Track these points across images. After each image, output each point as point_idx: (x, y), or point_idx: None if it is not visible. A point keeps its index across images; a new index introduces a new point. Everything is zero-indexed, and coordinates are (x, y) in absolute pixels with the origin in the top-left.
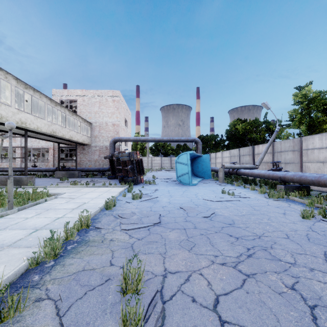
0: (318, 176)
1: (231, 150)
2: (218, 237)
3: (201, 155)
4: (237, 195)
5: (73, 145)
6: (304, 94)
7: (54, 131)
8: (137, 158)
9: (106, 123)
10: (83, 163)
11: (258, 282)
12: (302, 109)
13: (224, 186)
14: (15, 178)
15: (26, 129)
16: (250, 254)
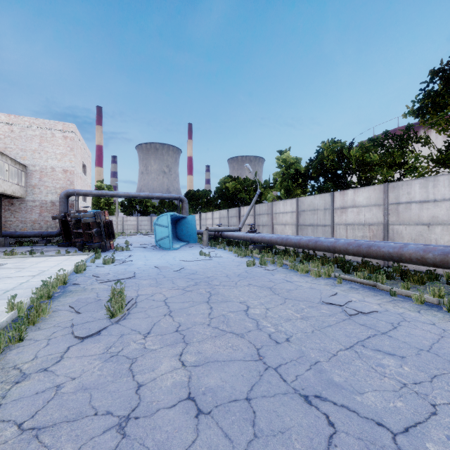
0: (271, 236)
1: (221, 211)
2: (180, 280)
3: (186, 216)
4: (212, 256)
5: None
6: (285, 159)
7: None
8: (105, 219)
9: (52, 168)
10: (10, 225)
11: (192, 292)
12: (283, 173)
13: (206, 249)
14: None
15: None
16: (196, 284)
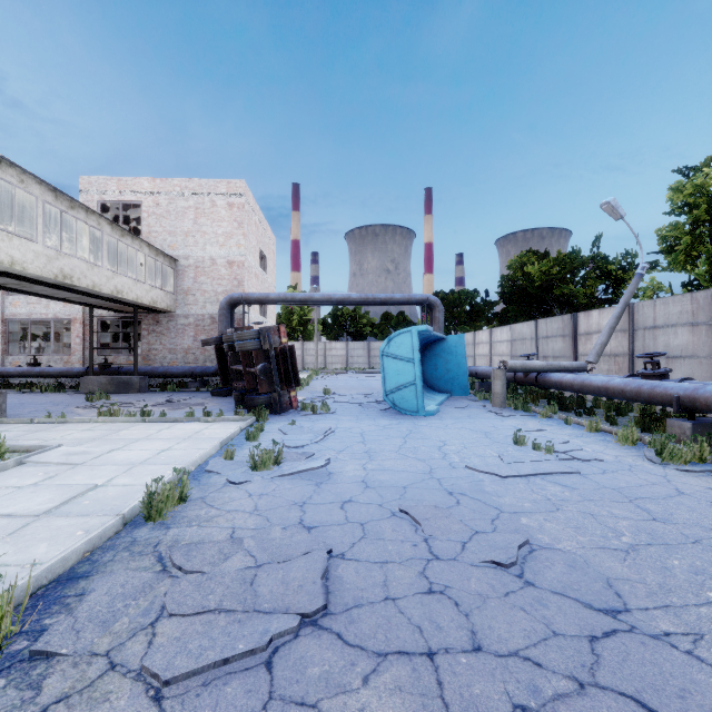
0: None
1: (515, 325)
2: None
3: (445, 337)
4: (561, 452)
5: (132, 312)
6: (700, 185)
7: (68, 273)
8: (280, 343)
9: (212, 260)
10: (155, 356)
11: None
12: (693, 223)
13: (508, 417)
14: None
15: None
16: None
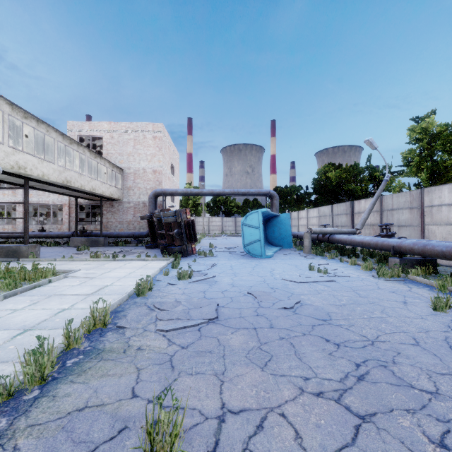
0: (451, 245)
1: (321, 207)
2: (308, 344)
3: (278, 215)
4: (331, 273)
5: (98, 200)
6: (424, 128)
7: (69, 179)
8: (186, 218)
9: (144, 170)
10: (111, 225)
11: (381, 431)
12: (421, 149)
13: (311, 258)
14: (10, 248)
15: (27, 176)
16: (362, 375)
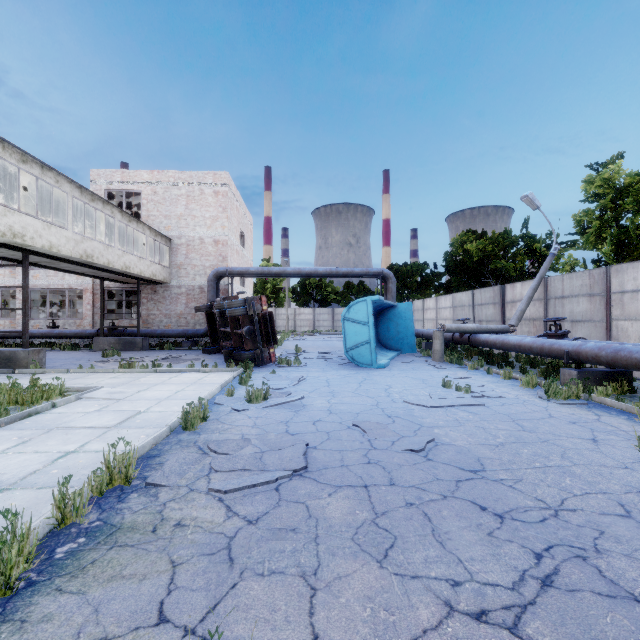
0: None
1: (456, 294)
2: (452, 515)
3: (395, 304)
4: (476, 392)
5: (134, 283)
6: (607, 178)
7: (90, 253)
8: (261, 310)
9: (201, 240)
10: (153, 320)
11: None
12: (602, 210)
13: (444, 369)
14: (1, 353)
15: (27, 248)
16: (548, 576)
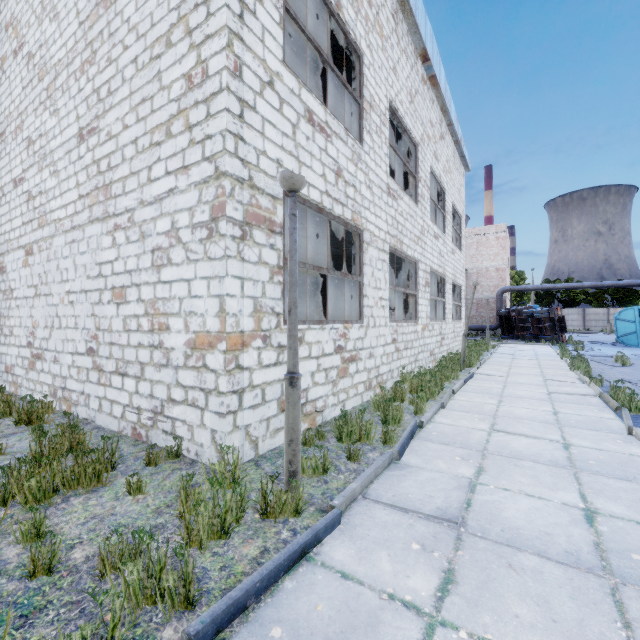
0: None
1: None
2: None
3: None
4: None
5: None
6: None
7: None
8: (557, 314)
9: (486, 269)
10: None
11: None
12: None
13: None
14: None
15: None
16: None
